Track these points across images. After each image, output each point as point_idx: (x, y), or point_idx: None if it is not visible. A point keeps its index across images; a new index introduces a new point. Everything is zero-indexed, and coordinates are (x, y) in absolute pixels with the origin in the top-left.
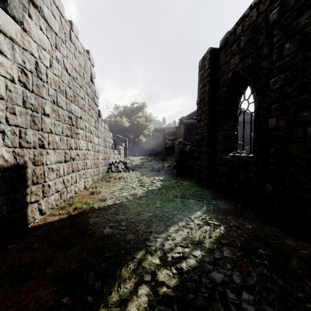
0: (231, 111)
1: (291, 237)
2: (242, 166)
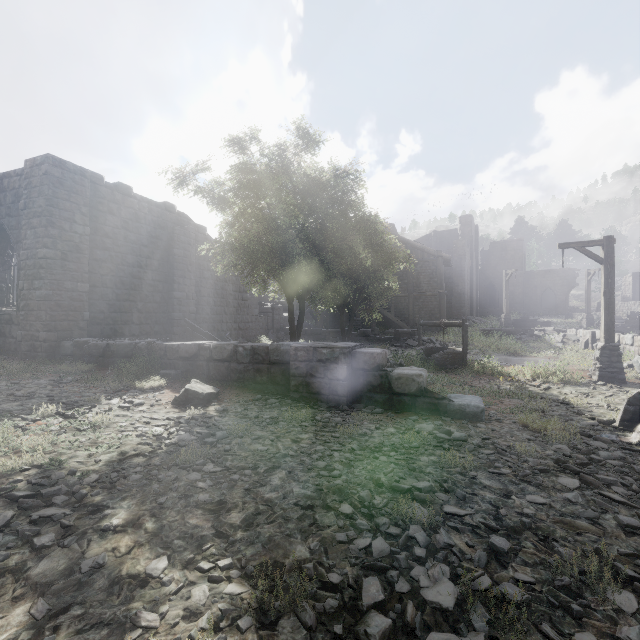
0: (1, 261)
1: (24, 361)
2: (8, 320)
